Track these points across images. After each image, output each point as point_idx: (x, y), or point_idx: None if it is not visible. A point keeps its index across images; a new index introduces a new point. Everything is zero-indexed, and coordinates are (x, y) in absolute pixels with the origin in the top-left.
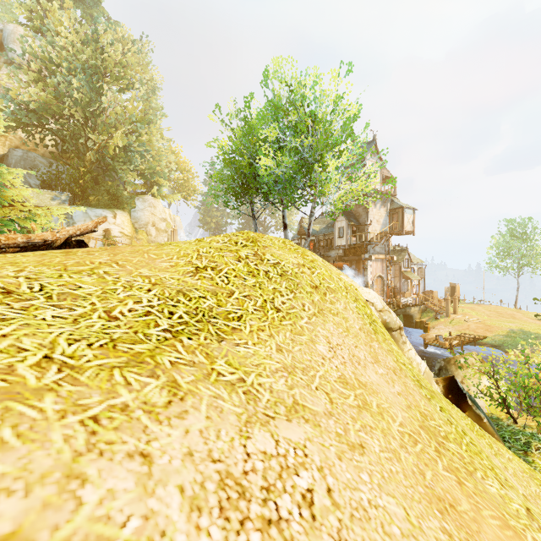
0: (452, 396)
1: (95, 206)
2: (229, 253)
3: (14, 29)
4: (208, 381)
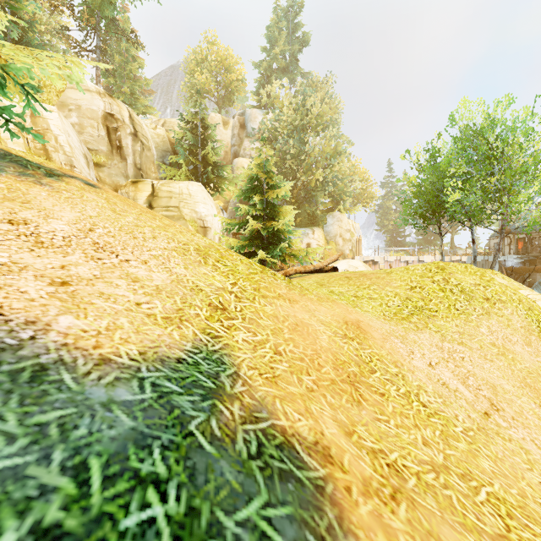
0: None
1: (299, 226)
2: (427, 278)
3: (251, 112)
4: (427, 328)
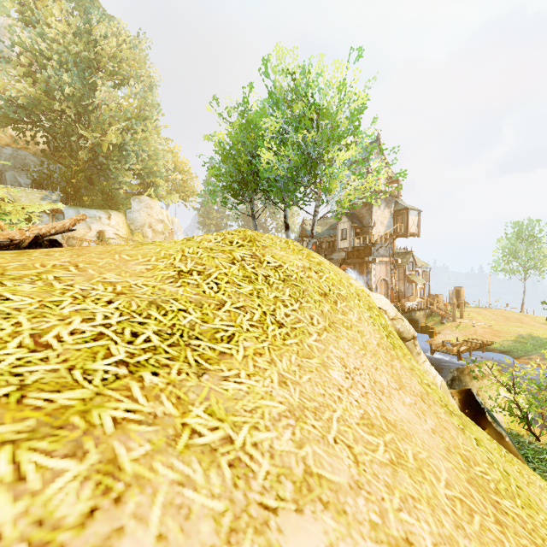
0: (469, 411)
1: (88, 207)
2: (221, 253)
3: (5, 22)
4: (173, 451)
